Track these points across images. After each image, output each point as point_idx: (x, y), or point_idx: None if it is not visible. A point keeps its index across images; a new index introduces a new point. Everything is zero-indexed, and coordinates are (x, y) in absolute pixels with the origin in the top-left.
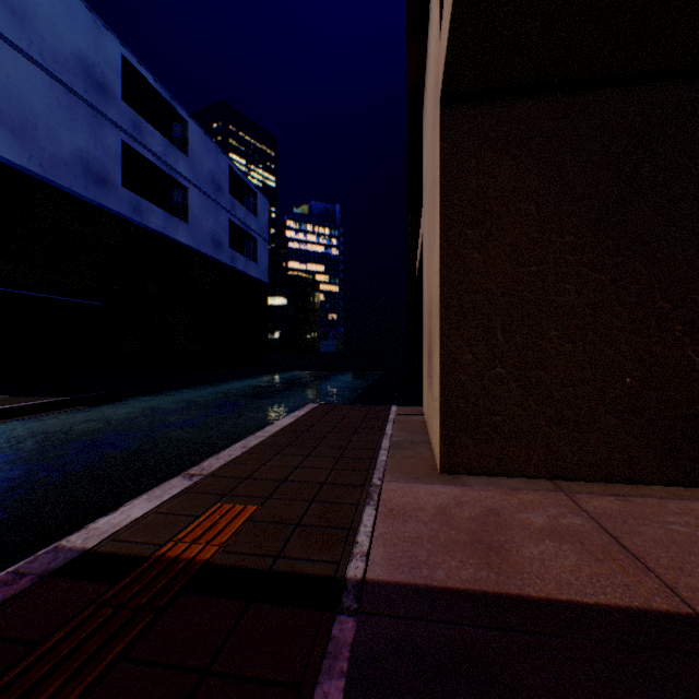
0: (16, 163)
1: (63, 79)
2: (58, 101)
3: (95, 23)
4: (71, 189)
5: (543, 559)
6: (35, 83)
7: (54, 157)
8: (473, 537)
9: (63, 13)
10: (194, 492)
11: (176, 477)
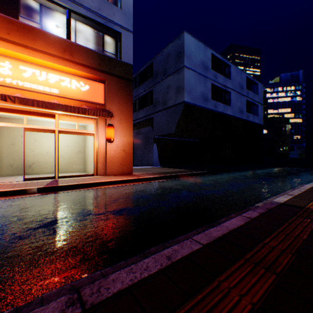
0: (188, 102)
1: (197, 71)
2: (196, 79)
3: (204, 48)
4: (199, 105)
5: None
6: (191, 76)
7: (195, 97)
8: None
9: (197, 50)
10: (297, 198)
11: (275, 196)
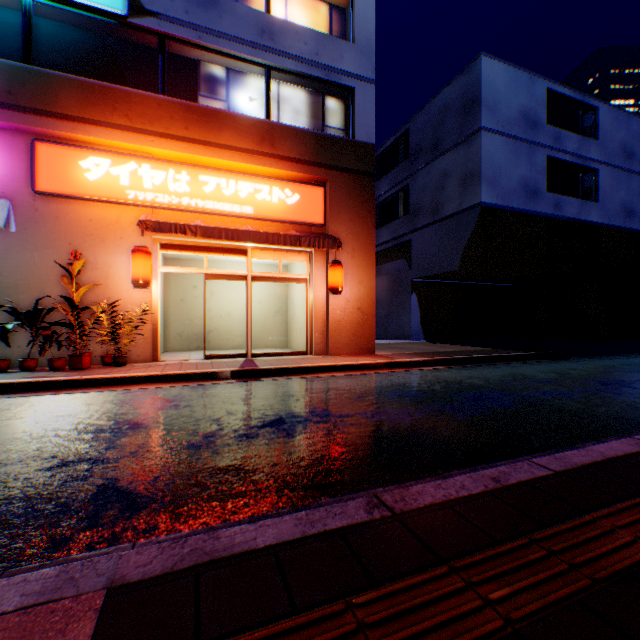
0: (489, 203)
1: (511, 134)
2: (508, 151)
3: (528, 79)
4: (515, 208)
5: None
6: (498, 147)
7: (506, 191)
8: None
9: (511, 89)
10: None
11: None
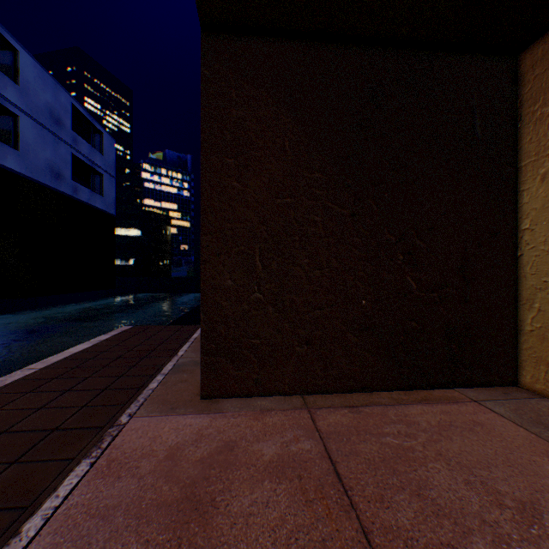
0: None
1: None
2: None
3: None
4: None
5: (250, 515)
6: None
7: None
8: (186, 492)
9: None
10: None
11: None
